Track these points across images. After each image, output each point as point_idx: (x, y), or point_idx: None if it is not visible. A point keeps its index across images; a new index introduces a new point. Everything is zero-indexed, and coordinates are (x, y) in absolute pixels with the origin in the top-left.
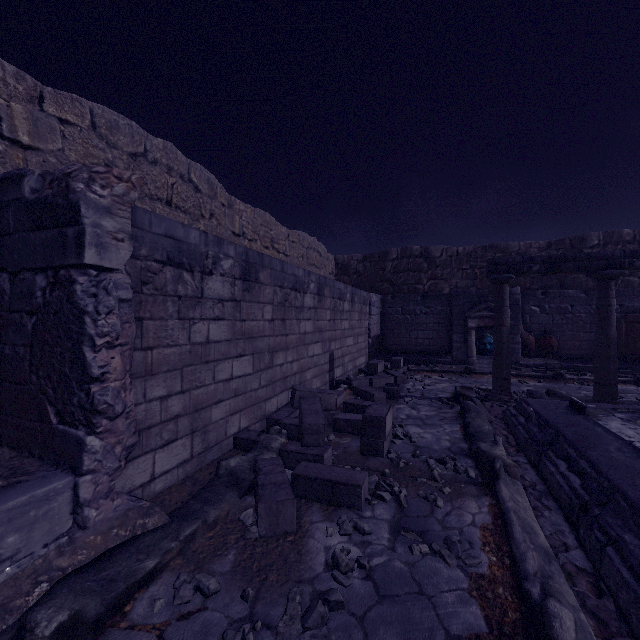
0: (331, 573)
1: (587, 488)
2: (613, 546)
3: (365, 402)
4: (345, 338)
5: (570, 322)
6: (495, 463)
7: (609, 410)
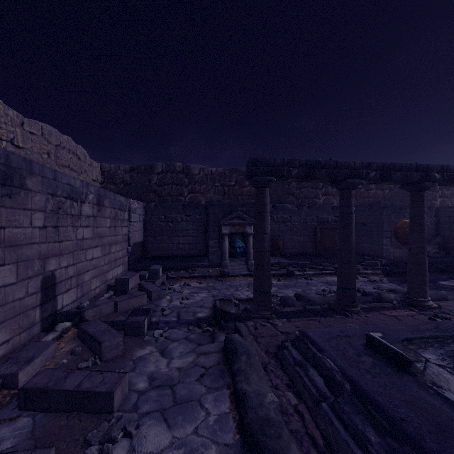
0: None
1: None
2: None
3: (71, 376)
4: (85, 250)
5: (289, 228)
6: None
7: (406, 344)
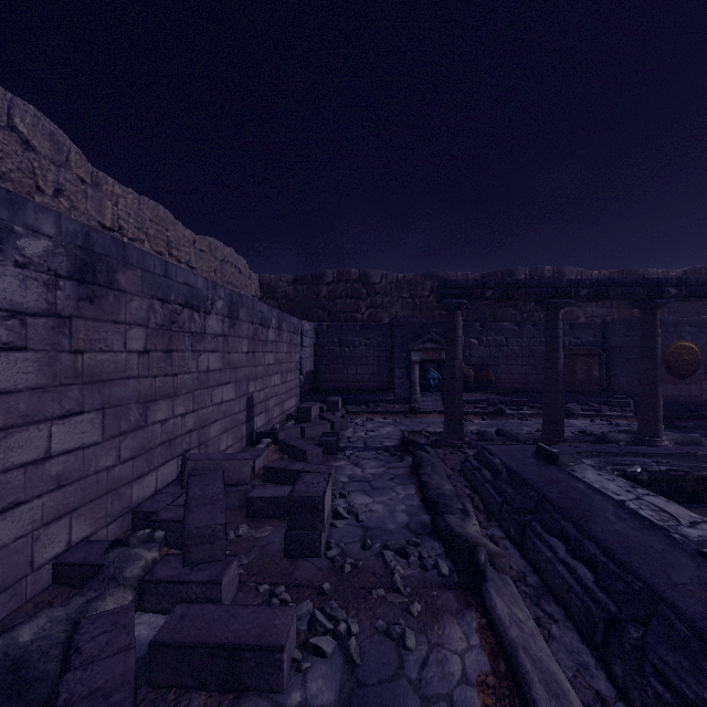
0: None
1: (609, 590)
2: None
3: (294, 464)
4: (270, 376)
5: (505, 355)
6: (479, 555)
7: (574, 455)
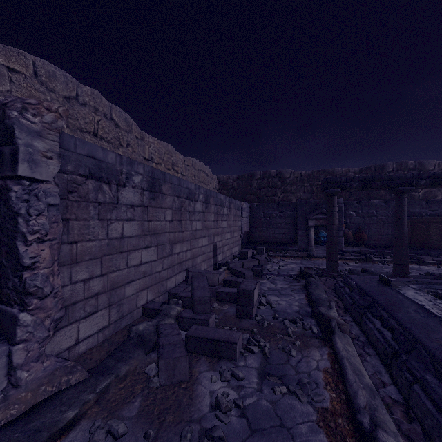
0: (214, 413)
1: (396, 340)
2: (418, 384)
3: (239, 279)
4: (224, 233)
5: (375, 222)
6: (331, 322)
7: (405, 282)
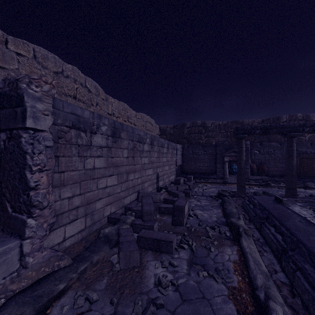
0: (157, 288)
1: (285, 241)
2: (299, 271)
3: (174, 198)
4: (164, 166)
5: (273, 158)
6: (239, 229)
7: (293, 201)
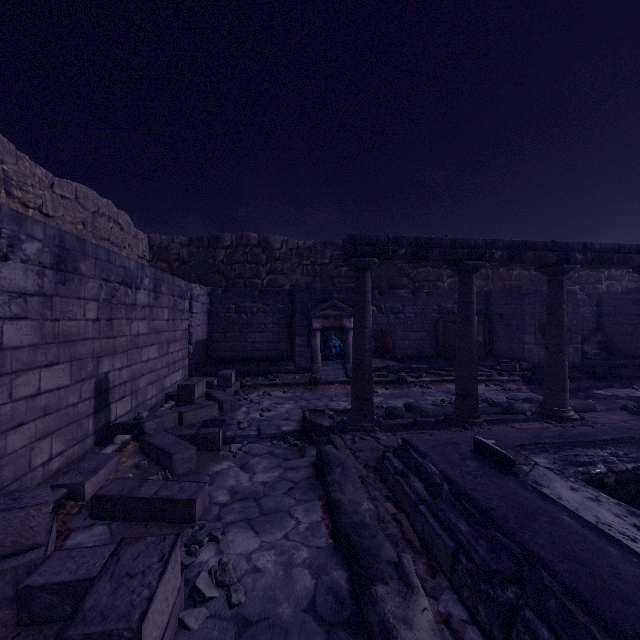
0: None
1: None
2: None
3: (145, 485)
4: (140, 349)
5: (402, 322)
6: None
7: (519, 449)
